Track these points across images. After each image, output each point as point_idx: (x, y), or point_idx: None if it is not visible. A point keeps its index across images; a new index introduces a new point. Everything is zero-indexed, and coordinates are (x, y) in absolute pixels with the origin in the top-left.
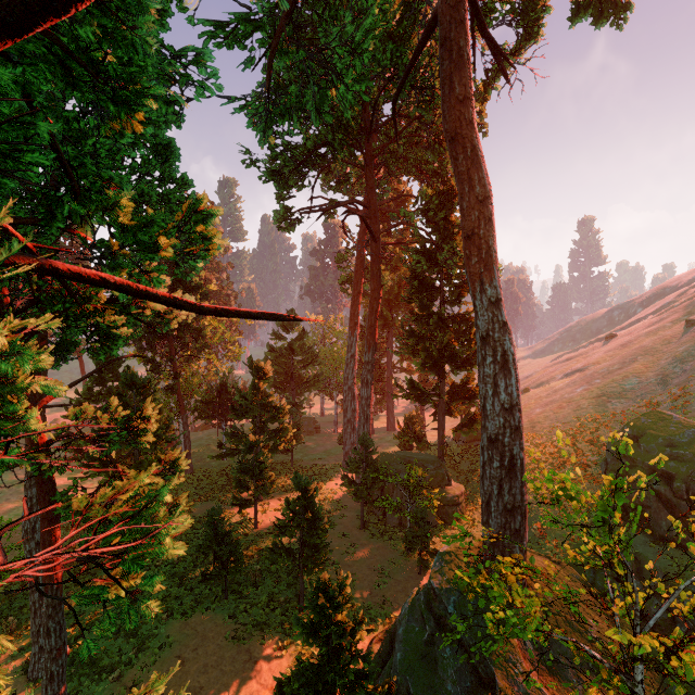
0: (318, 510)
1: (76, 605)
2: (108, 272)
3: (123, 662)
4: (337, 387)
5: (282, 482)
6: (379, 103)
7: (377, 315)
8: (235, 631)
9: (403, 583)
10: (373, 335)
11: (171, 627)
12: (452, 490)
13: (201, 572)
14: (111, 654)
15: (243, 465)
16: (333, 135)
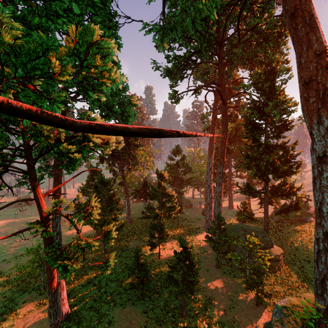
0: (193, 259)
1: (76, 286)
2: (2, 95)
3: (91, 327)
4: (201, 184)
5: (173, 233)
6: (227, 26)
7: (225, 146)
8: (146, 322)
9: (246, 310)
10: (222, 157)
11: (114, 311)
12: (274, 251)
13: (130, 283)
14: (87, 320)
15: (153, 225)
16: (201, 44)
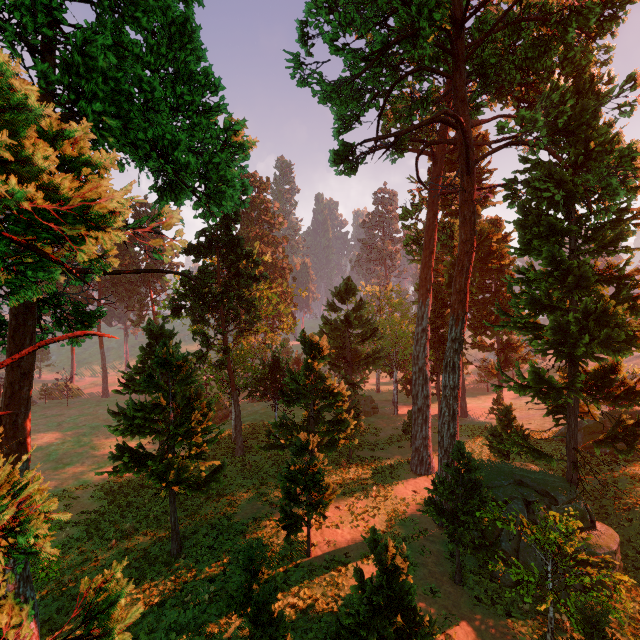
0: (410, 596)
1: None
2: None
3: None
4: (398, 364)
5: (340, 480)
6: None
7: (468, 275)
8: None
9: None
10: (462, 302)
11: None
12: (602, 540)
13: None
14: None
15: (293, 473)
16: (419, 4)
